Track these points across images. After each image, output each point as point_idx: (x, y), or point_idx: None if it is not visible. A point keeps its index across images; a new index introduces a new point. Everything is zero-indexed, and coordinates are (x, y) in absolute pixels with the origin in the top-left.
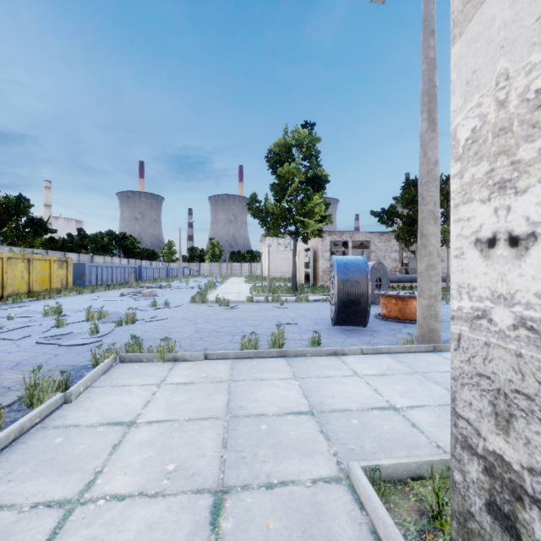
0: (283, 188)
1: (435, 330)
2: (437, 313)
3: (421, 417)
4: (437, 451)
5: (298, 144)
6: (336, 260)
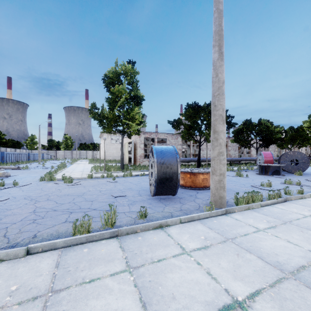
0: (115, 101)
1: (223, 197)
2: (224, 185)
3: None
4: None
5: (125, 73)
6: (154, 148)
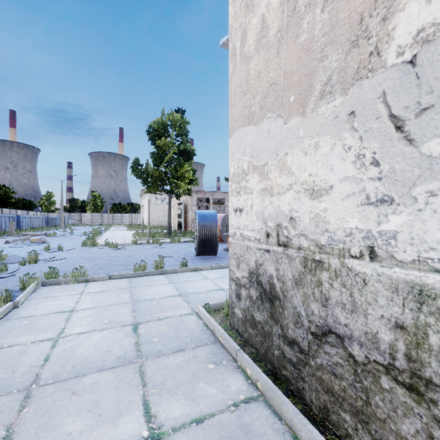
0: (161, 156)
1: None
2: None
3: None
4: None
5: (173, 125)
6: (198, 213)
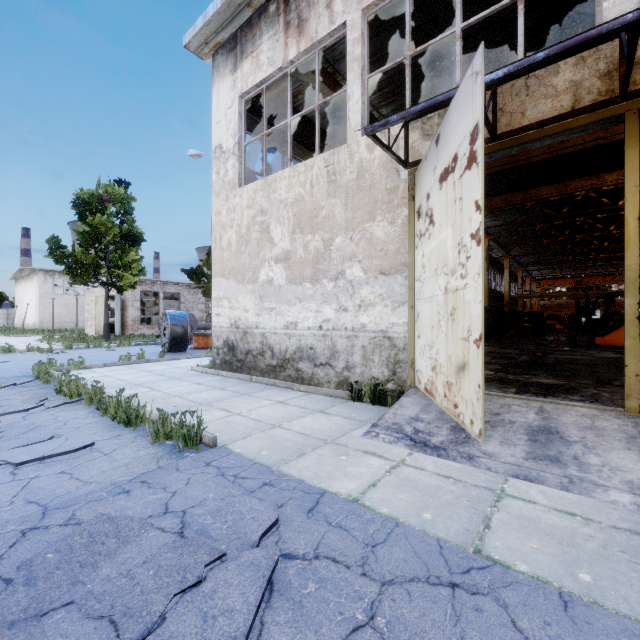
0: (95, 238)
1: None
2: None
3: None
4: None
5: (114, 201)
6: (168, 313)
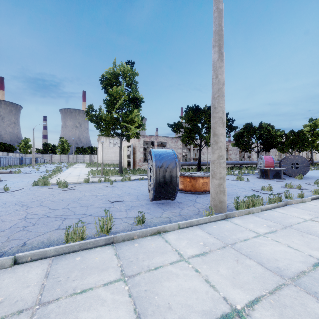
0: (112, 102)
1: (223, 201)
2: (224, 189)
3: None
4: None
5: (123, 74)
6: (153, 152)
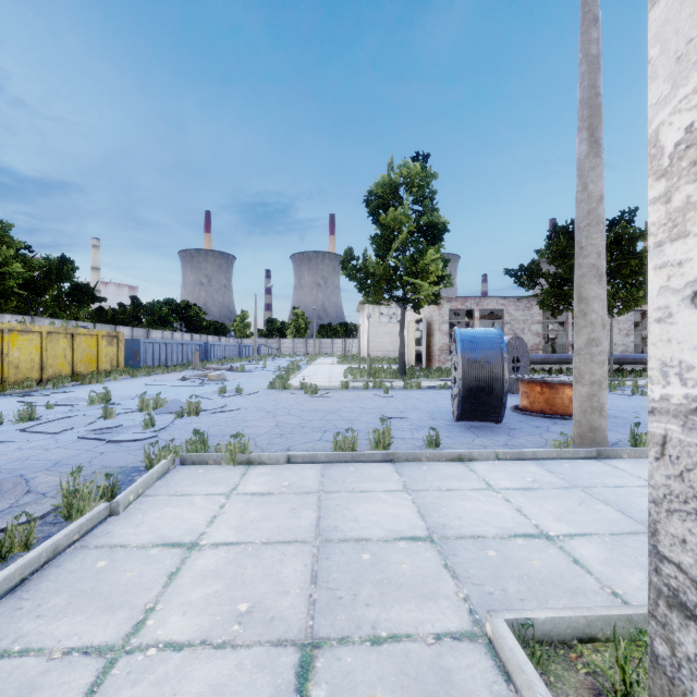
0: (387, 240)
1: (599, 428)
2: (602, 405)
3: (586, 550)
4: (613, 601)
5: (407, 183)
6: (459, 334)
